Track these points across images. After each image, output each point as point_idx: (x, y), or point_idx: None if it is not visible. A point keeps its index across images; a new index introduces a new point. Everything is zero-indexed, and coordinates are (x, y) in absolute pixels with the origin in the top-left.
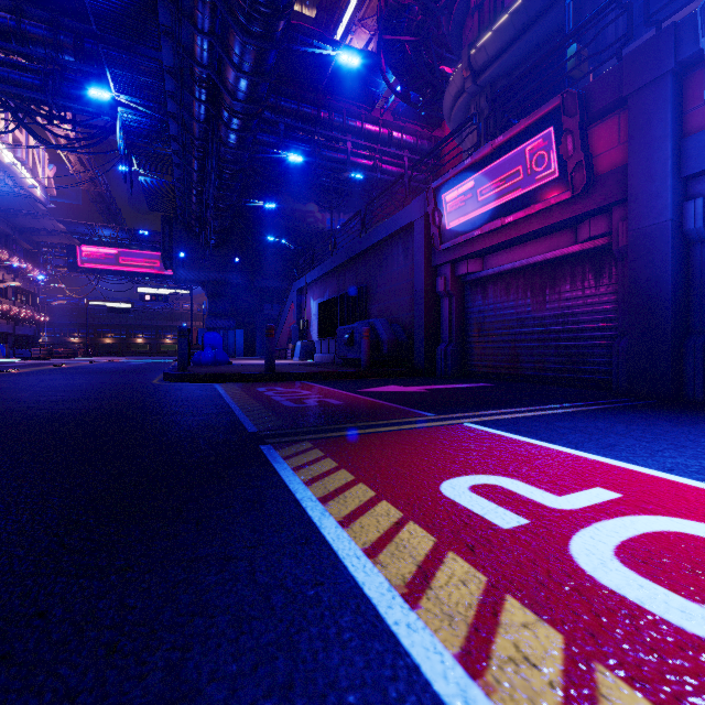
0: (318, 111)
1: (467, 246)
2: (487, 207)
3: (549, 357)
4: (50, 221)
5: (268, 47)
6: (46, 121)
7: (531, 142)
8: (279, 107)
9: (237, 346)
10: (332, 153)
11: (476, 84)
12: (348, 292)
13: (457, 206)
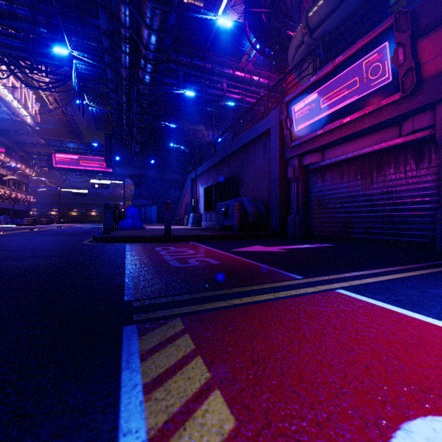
0: (205, 63)
1: (311, 143)
2: (328, 112)
3: (375, 224)
4: (35, 138)
5: (169, 10)
6: (33, 75)
7: (366, 58)
8: (179, 60)
9: (153, 217)
10: (213, 91)
11: (311, 37)
12: (224, 180)
13: (304, 113)
